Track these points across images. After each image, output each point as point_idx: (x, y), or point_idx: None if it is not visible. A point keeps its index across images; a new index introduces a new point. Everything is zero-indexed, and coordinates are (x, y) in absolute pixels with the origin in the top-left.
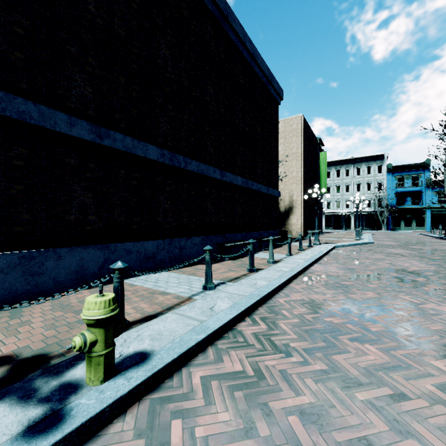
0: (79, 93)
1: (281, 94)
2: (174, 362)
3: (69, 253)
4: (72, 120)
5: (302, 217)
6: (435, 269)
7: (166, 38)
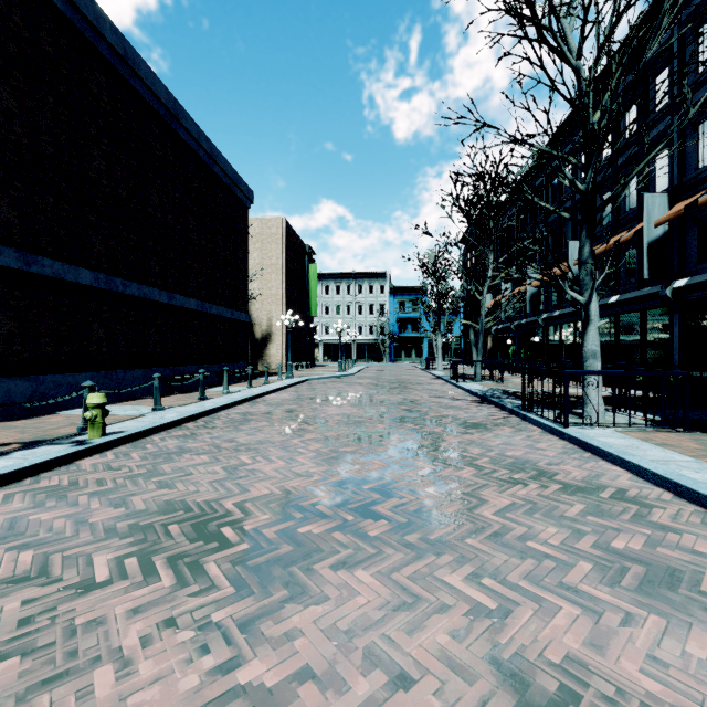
0: (4, 218)
1: (250, 197)
2: (141, 432)
3: None
4: None
5: (284, 347)
6: (367, 391)
7: (100, 148)
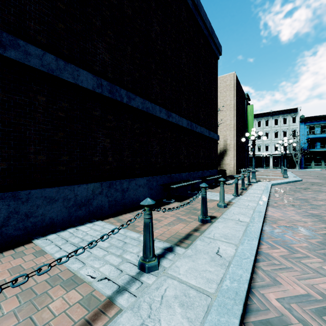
0: None
1: (220, 49)
2: None
3: None
4: None
5: (235, 158)
6: None
7: None
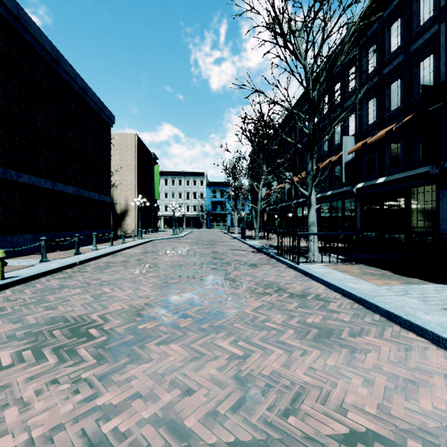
0: None
1: (113, 119)
2: (32, 276)
3: None
4: None
5: (136, 219)
6: (190, 247)
7: None
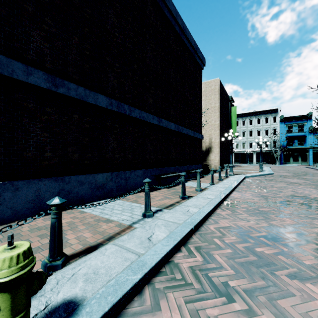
0: (36, 47)
1: (203, 61)
2: (105, 316)
3: (26, 185)
4: (29, 69)
5: (219, 155)
6: None
7: (113, 9)
